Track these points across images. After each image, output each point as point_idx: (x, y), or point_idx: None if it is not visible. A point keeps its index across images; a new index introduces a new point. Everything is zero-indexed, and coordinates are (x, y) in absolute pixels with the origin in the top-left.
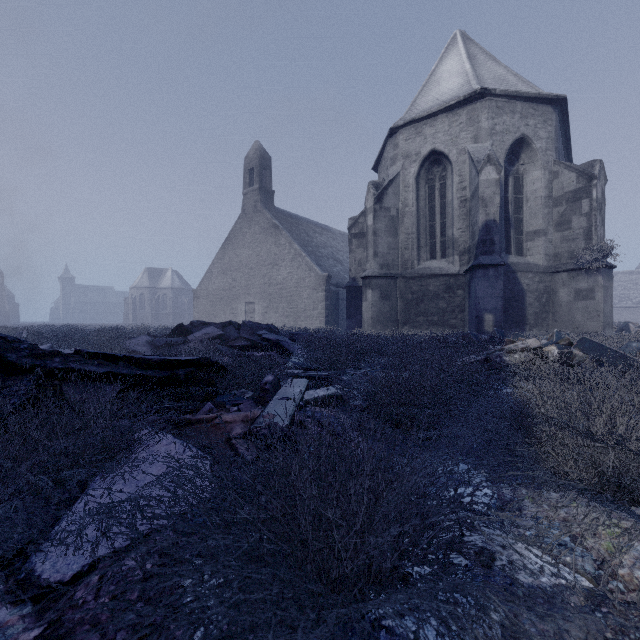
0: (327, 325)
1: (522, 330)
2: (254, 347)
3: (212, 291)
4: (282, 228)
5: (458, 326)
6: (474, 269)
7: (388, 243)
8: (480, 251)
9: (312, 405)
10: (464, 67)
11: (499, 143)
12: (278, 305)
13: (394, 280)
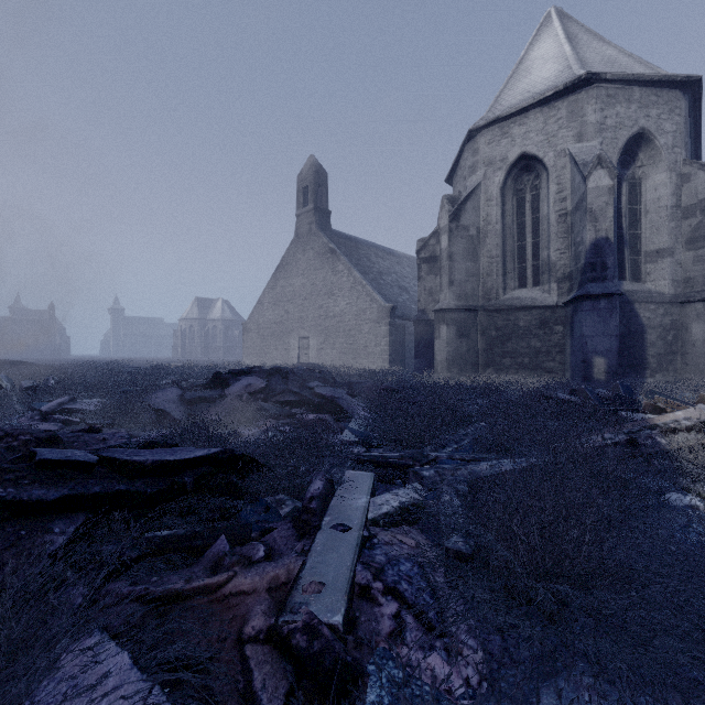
0: (391, 364)
1: (641, 376)
2: (304, 403)
3: (263, 324)
4: (340, 253)
5: (556, 370)
6: (579, 300)
7: (466, 269)
8: (587, 277)
9: (381, 526)
10: (562, 50)
11: (610, 141)
12: (335, 340)
13: (474, 313)
